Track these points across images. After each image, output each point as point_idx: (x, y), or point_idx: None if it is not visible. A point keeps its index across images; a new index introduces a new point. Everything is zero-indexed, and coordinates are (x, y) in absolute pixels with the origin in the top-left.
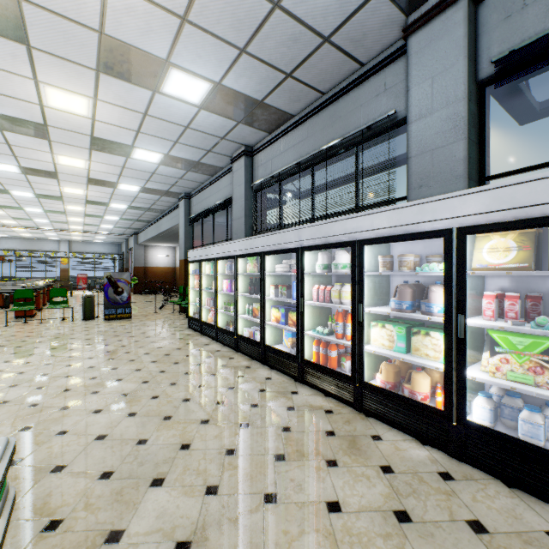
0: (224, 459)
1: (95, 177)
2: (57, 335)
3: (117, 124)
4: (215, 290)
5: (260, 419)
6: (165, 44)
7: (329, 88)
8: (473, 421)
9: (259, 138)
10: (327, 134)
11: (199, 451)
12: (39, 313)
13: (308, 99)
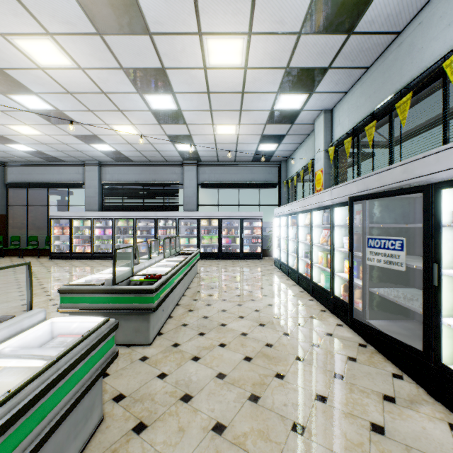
0: None
1: None
2: None
3: (37, 139)
4: (93, 234)
5: None
6: (115, 142)
7: (154, 161)
8: (202, 252)
9: (110, 161)
10: (152, 176)
11: None
12: None
13: (145, 161)
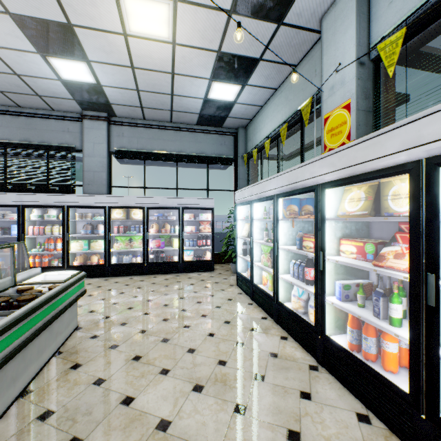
0: None
1: None
2: None
3: None
4: None
5: None
6: None
7: (27, 107)
8: (113, 263)
9: None
10: (24, 133)
11: None
12: None
13: (6, 103)
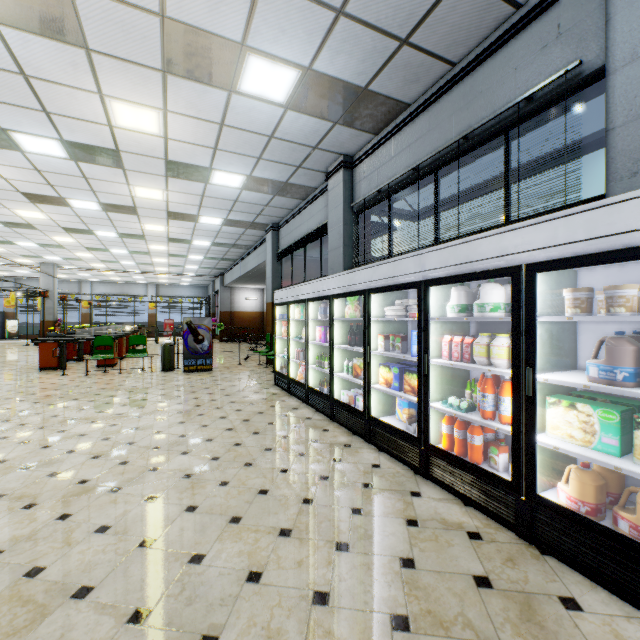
0: (309, 611)
1: (175, 211)
2: (131, 389)
3: (192, 142)
4: (306, 340)
5: (365, 538)
6: (238, 19)
7: (463, 55)
8: None
9: (361, 143)
10: (459, 121)
11: (273, 589)
12: (122, 362)
13: (430, 76)
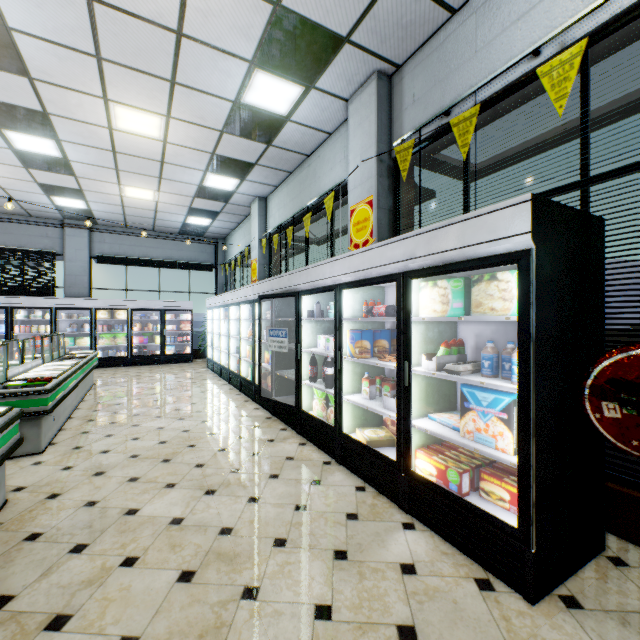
0: None
1: None
2: None
3: None
4: None
5: None
6: None
7: (3, 213)
8: (99, 357)
9: None
10: None
11: None
12: None
13: None
